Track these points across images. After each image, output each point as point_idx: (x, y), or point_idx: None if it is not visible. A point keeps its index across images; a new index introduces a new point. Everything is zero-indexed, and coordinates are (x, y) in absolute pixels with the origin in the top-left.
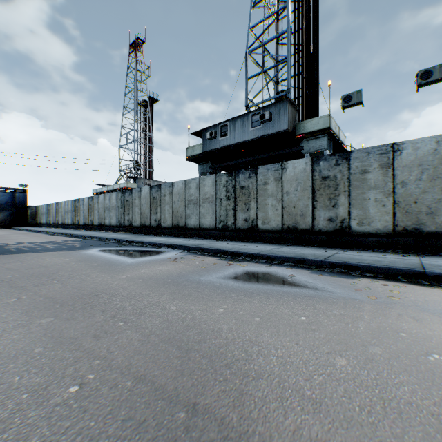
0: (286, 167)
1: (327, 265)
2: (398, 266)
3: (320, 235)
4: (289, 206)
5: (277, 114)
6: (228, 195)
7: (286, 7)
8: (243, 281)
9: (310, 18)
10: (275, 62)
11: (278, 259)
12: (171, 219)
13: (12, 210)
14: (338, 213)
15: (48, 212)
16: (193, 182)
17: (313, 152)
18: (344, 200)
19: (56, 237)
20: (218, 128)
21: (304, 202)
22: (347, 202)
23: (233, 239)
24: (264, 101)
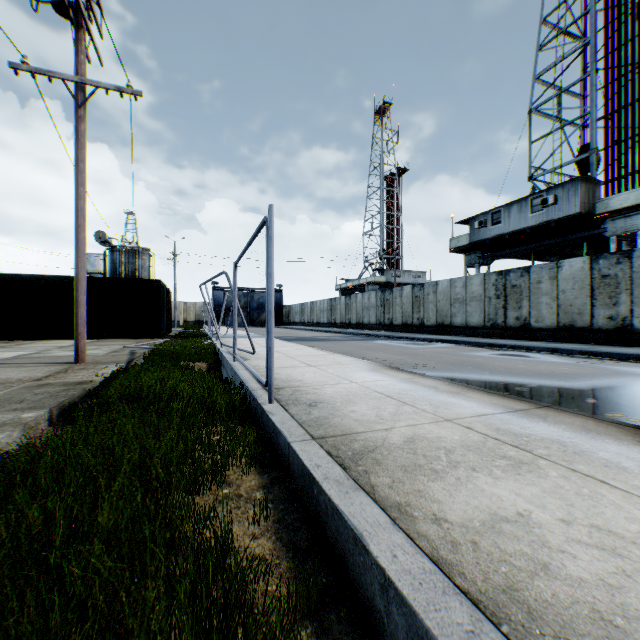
0: (560, 266)
1: (575, 353)
2: (632, 353)
3: (598, 333)
4: (563, 304)
5: (564, 196)
6: (497, 294)
7: (589, 44)
8: (497, 355)
9: (638, 29)
10: (580, 98)
11: (536, 349)
12: (435, 317)
13: None
14: (618, 312)
15: (302, 311)
16: (459, 281)
17: (619, 234)
18: (625, 298)
19: (329, 333)
20: (488, 215)
21: (580, 301)
22: (627, 300)
23: (502, 338)
24: (555, 168)
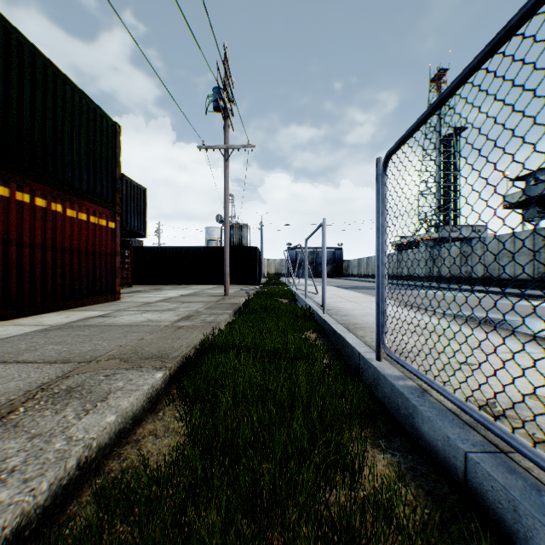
0: None
1: None
2: None
3: None
4: None
5: None
6: None
7: None
8: (522, 303)
9: None
10: None
11: None
12: (482, 271)
13: (333, 264)
14: None
15: (359, 265)
16: (506, 237)
17: None
18: None
19: None
20: None
21: None
22: None
23: None
24: None
